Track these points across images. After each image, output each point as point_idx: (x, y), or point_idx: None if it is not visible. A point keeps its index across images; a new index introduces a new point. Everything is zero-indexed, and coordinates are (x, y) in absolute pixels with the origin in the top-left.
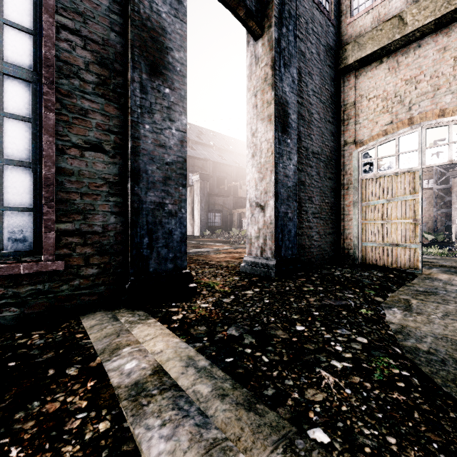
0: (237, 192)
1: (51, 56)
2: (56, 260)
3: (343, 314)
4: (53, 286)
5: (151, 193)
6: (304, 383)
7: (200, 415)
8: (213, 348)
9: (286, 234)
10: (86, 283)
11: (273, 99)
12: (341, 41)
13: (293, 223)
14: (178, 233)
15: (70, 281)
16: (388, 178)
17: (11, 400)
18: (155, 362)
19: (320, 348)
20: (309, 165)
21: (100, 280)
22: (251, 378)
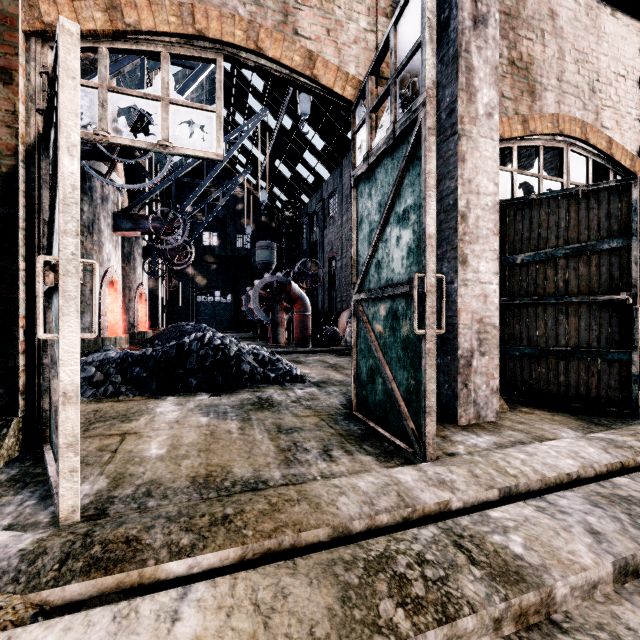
0: None
1: None
2: None
3: None
4: None
5: None
6: None
7: None
8: None
9: None
10: None
11: None
12: None
13: None
14: None
15: None
16: None
17: None
18: None
19: None
20: None
21: None
22: None
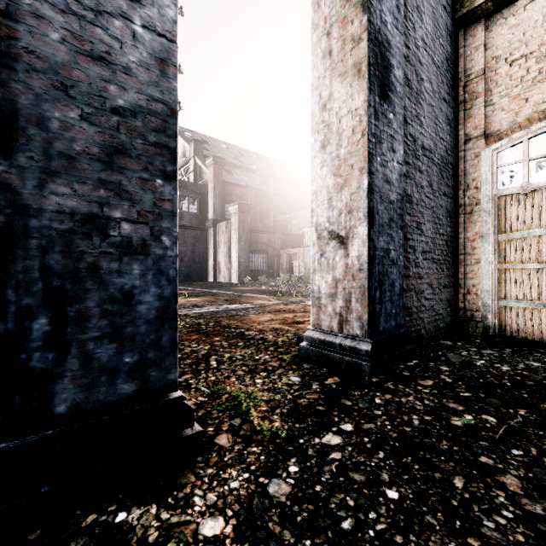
0: (286, 228)
1: None
2: None
3: None
4: None
5: (61, 188)
6: None
7: None
8: None
9: (387, 290)
10: None
11: (366, 30)
12: None
13: (397, 270)
14: (152, 299)
15: None
16: None
17: None
18: None
19: None
20: (418, 168)
21: None
22: None
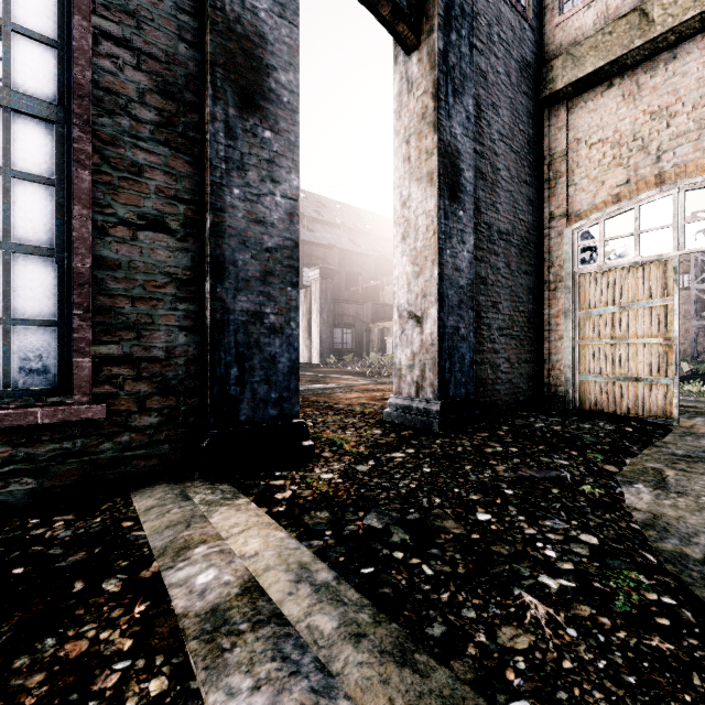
0: (377, 296)
1: (86, 81)
2: (93, 404)
3: (553, 494)
4: (88, 444)
5: (243, 297)
6: (495, 616)
7: (318, 672)
8: (340, 550)
9: (457, 362)
10: (140, 440)
11: (437, 147)
12: (545, 53)
13: (467, 345)
14: (286, 361)
15: (115, 436)
16: (622, 271)
17: (11, 635)
18: (245, 572)
19: (519, 553)
20: (493, 251)
21: (162, 435)
22: (405, 605)
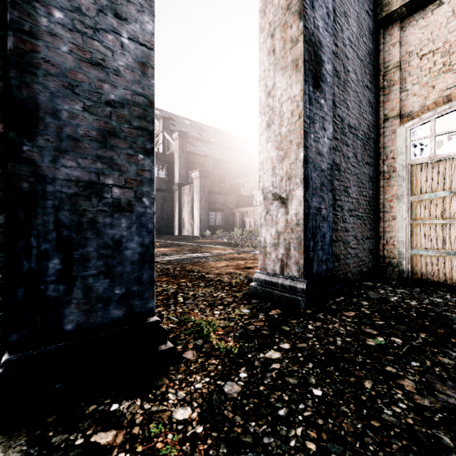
0: (239, 190)
1: None
2: None
3: None
4: None
5: (69, 162)
6: None
7: None
8: None
9: (319, 241)
10: None
11: (302, 33)
12: None
13: (327, 224)
14: (136, 246)
15: None
16: (453, 161)
17: None
18: None
19: None
20: (345, 142)
21: None
22: None
